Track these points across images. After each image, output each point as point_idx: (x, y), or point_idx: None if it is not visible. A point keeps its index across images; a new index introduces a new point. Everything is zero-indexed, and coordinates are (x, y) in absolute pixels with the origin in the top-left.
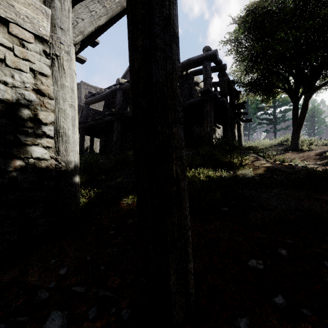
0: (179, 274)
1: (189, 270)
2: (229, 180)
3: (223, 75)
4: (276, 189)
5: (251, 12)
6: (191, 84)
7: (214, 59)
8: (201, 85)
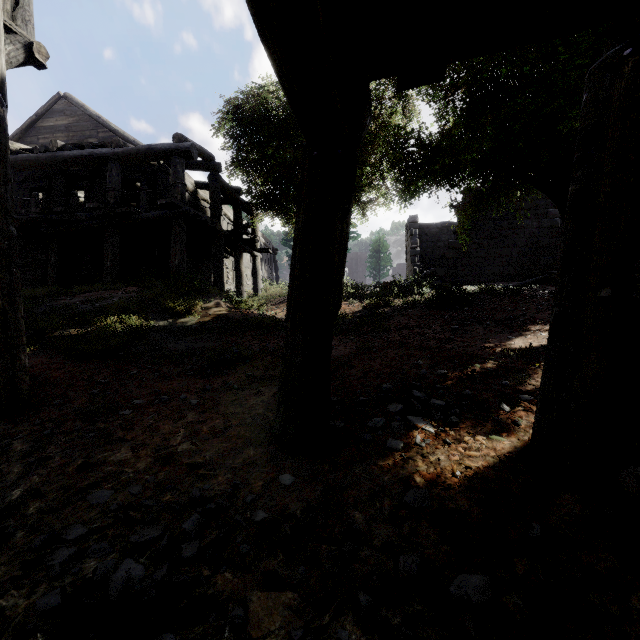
0: (6, 377)
1: (18, 376)
2: (160, 329)
3: (215, 179)
4: (200, 336)
5: (237, 107)
6: (166, 182)
7: (190, 157)
8: (188, 185)
